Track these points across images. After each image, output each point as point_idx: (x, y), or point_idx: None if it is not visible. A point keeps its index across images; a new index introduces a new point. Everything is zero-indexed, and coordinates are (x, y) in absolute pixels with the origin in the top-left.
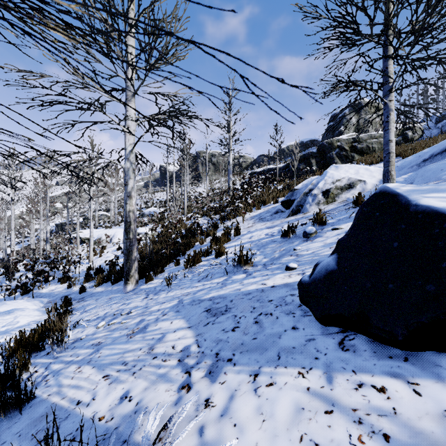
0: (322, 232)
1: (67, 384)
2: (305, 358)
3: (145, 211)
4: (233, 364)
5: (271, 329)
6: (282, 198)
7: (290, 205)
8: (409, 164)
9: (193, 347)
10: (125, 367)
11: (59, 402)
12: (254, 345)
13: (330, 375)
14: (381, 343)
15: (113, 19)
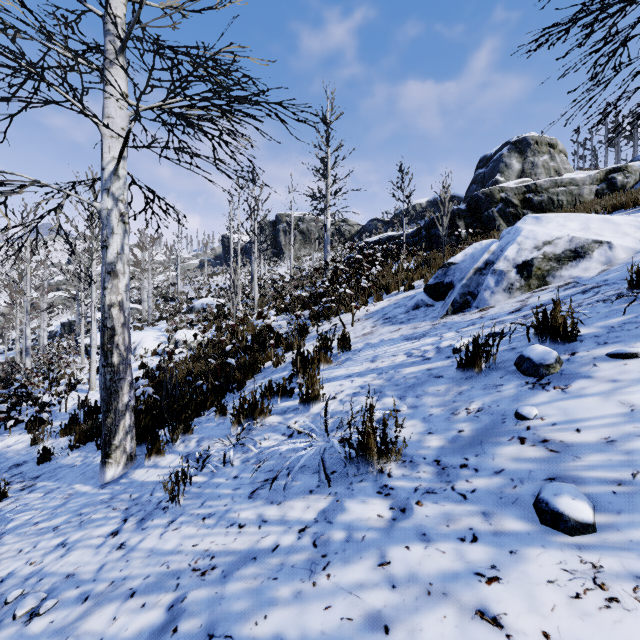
0: (579, 362)
1: None
2: None
3: (196, 303)
4: None
5: None
6: (419, 281)
7: (442, 294)
8: None
9: None
10: None
11: None
12: None
13: None
14: None
15: None
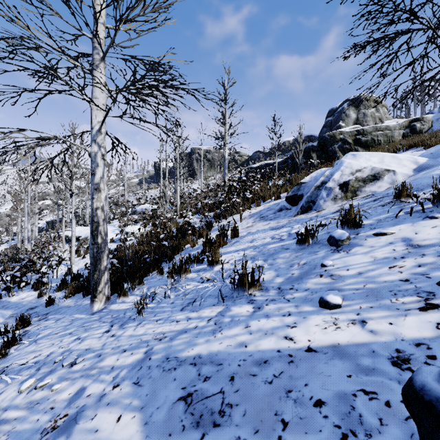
0: (359, 238)
1: None
2: None
3: (138, 208)
4: None
5: None
6: (284, 193)
7: (296, 202)
8: None
9: None
10: None
11: None
12: None
13: None
14: None
15: None
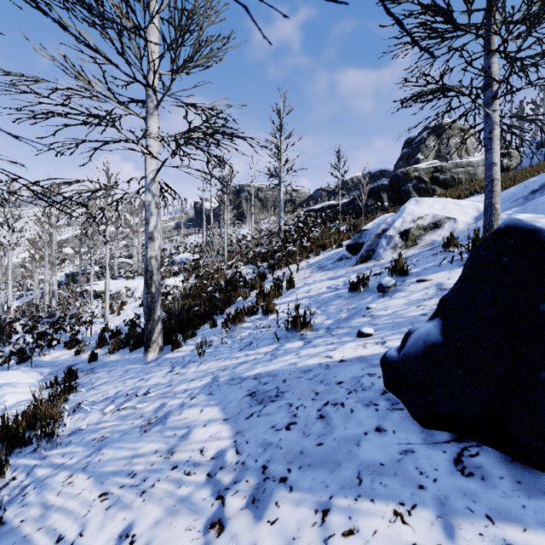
0: (403, 285)
1: (49, 503)
2: (402, 485)
3: (176, 258)
4: (288, 487)
5: (344, 430)
6: (347, 241)
7: (357, 250)
8: (512, 197)
9: (229, 453)
10: (131, 481)
11: (33, 535)
12: (320, 455)
13: (449, 522)
14: (527, 466)
15: (129, 7)
